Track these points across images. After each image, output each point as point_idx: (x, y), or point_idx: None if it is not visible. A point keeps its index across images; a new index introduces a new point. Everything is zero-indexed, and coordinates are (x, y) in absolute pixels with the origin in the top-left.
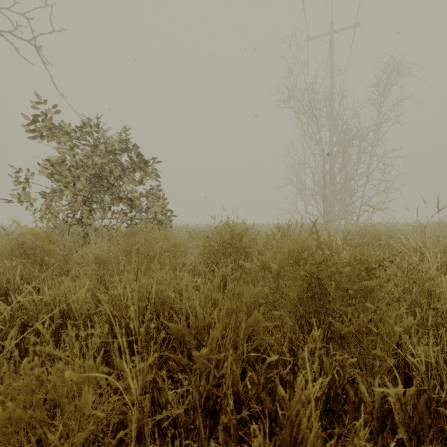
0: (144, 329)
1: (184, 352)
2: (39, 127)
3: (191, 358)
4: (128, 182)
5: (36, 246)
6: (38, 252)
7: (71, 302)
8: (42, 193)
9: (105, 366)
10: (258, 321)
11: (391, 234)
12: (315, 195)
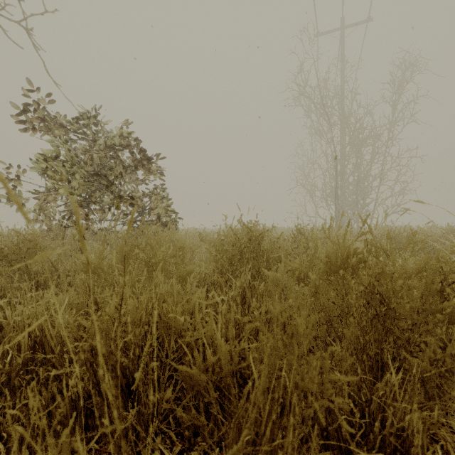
0: (142, 367)
1: (197, 396)
2: (30, 118)
3: (207, 408)
4: (129, 181)
5: (19, 250)
6: (22, 257)
7: (44, 327)
8: (34, 193)
9: (88, 416)
10: (322, 371)
11: (426, 237)
12: (326, 197)
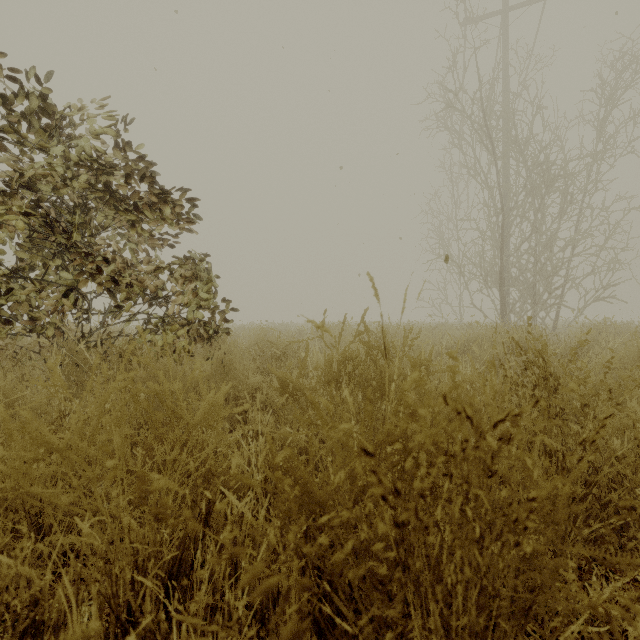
0: None
1: None
2: None
3: None
4: (134, 241)
5: None
6: None
7: None
8: None
9: None
10: None
11: None
12: (486, 275)
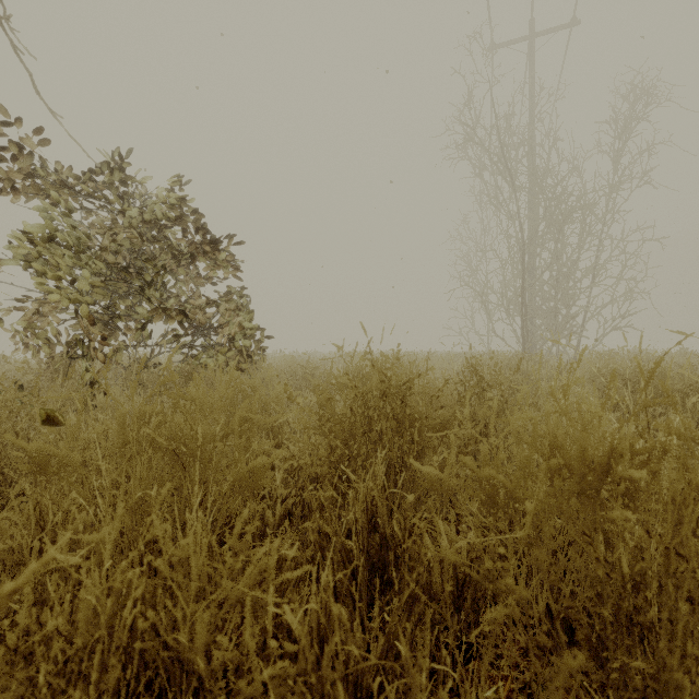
0: None
1: None
2: (5, 172)
3: None
4: (184, 280)
5: None
6: None
7: None
8: (19, 299)
9: None
10: None
11: None
12: (507, 305)
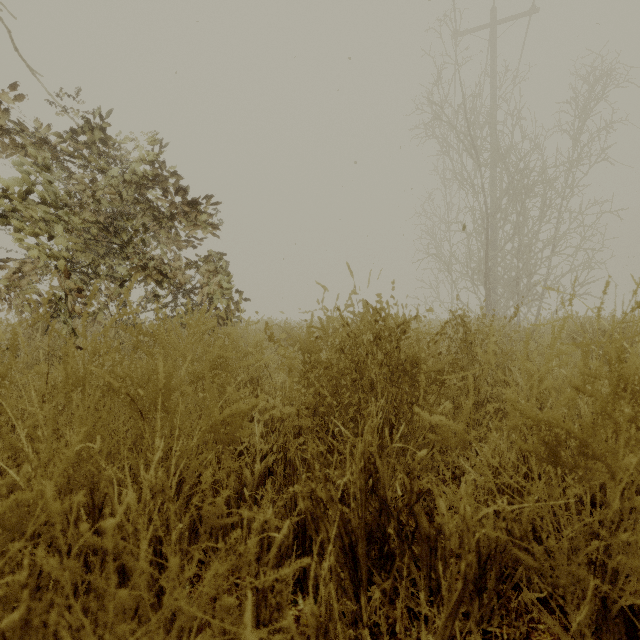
0: None
1: None
2: None
3: None
4: (164, 242)
5: None
6: None
7: None
8: None
9: None
10: None
11: None
12: (472, 274)
